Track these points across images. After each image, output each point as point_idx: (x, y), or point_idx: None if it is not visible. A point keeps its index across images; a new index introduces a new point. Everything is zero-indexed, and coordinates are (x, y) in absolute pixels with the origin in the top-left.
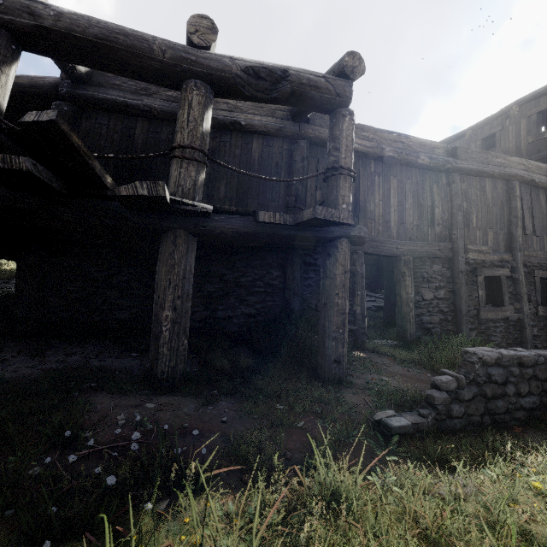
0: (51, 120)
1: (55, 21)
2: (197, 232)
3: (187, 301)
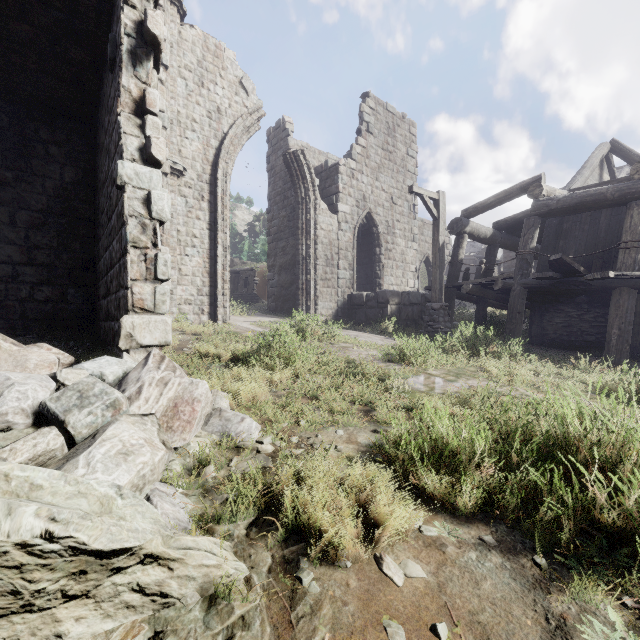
0: (559, 258)
1: (556, 205)
2: (636, 287)
3: (628, 325)
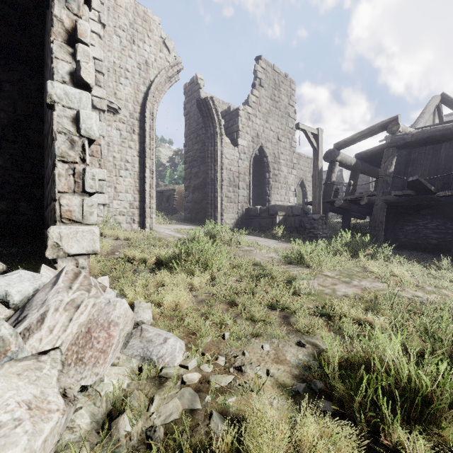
0: (416, 179)
1: (410, 139)
2: None
3: None
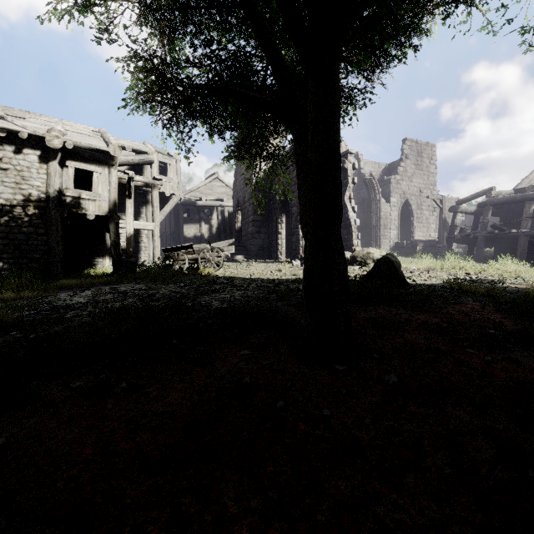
0: (493, 225)
1: (497, 201)
2: (526, 236)
3: (524, 251)
